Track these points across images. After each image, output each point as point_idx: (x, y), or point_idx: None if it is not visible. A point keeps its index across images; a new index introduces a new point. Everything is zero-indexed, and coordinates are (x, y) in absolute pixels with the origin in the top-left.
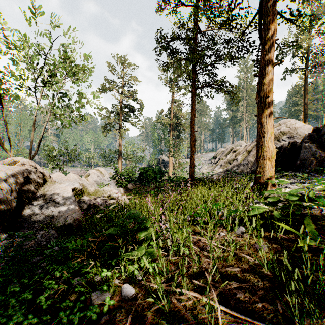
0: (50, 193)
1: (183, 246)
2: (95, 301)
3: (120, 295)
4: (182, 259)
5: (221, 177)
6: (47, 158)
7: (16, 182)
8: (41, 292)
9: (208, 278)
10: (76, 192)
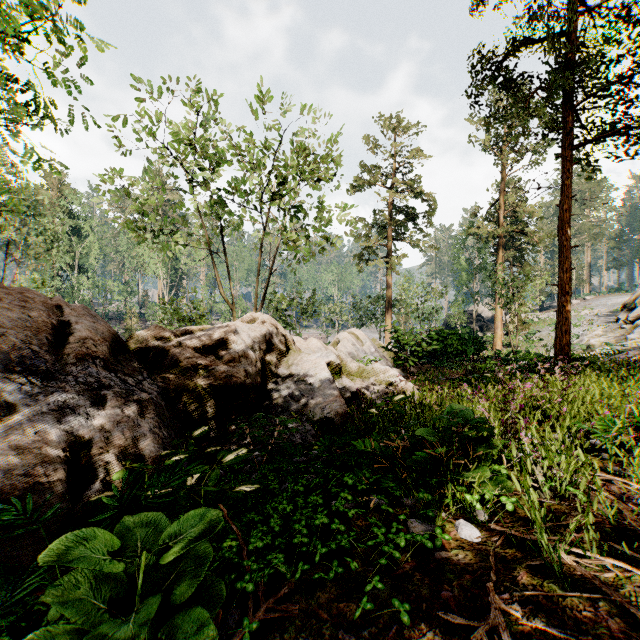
0: (296, 367)
1: (569, 485)
2: (415, 530)
3: (455, 532)
4: (569, 507)
5: None
6: (274, 313)
7: (259, 348)
8: (326, 501)
9: None
10: (332, 368)
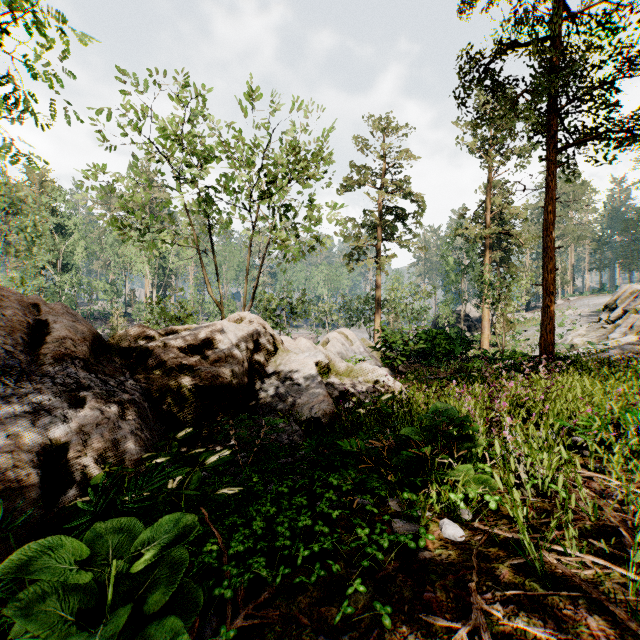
0: (284, 367)
1: (552, 483)
2: (400, 530)
3: (438, 532)
4: (551, 504)
5: (632, 356)
6: (264, 312)
7: (246, 348)
8: (311, 503)
9: (628, 540)
10: (320, 368)
